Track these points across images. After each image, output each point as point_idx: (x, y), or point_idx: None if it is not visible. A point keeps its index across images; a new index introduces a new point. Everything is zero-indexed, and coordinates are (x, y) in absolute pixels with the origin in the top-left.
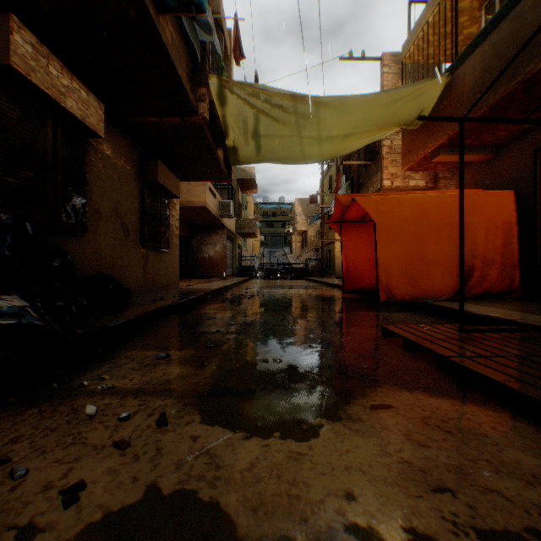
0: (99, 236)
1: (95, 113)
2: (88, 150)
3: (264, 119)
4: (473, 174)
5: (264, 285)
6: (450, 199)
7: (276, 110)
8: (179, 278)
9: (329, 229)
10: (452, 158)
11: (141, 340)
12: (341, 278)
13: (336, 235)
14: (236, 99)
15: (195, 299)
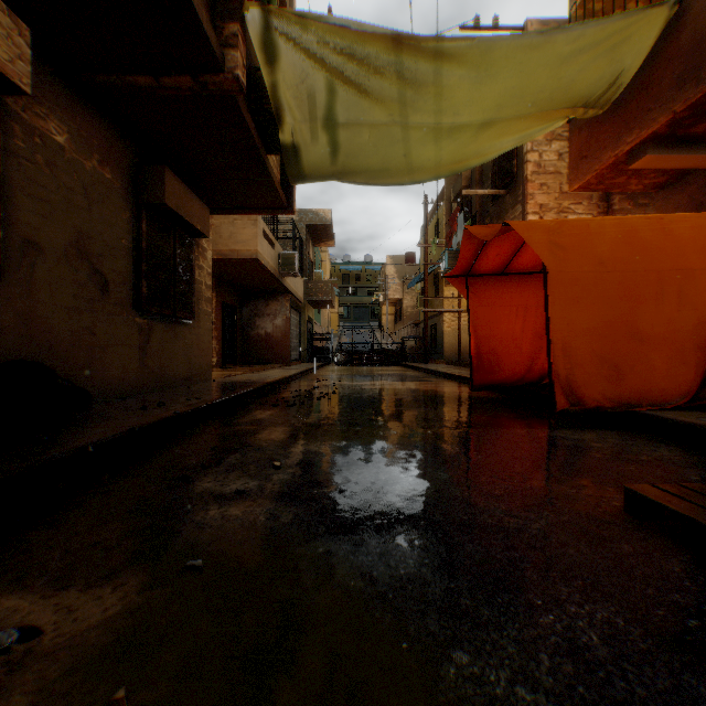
0: (36, 289)
1: (3, 38)
2: (2, 120)
3: (343, 92)
4: (692, 193)
5: (344, 374)
6: (681, 225)
7: (365, 72)
8: (222, 364)
9: (434, 296)
10: (665, 162)
11: (36, 528)
12: (453, 364)
13: (446, 303)
14: (294, 52)
15: (227, 403)
